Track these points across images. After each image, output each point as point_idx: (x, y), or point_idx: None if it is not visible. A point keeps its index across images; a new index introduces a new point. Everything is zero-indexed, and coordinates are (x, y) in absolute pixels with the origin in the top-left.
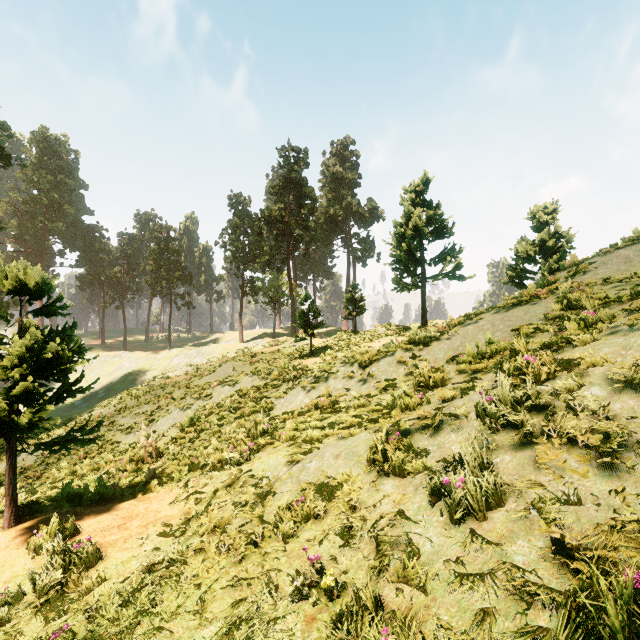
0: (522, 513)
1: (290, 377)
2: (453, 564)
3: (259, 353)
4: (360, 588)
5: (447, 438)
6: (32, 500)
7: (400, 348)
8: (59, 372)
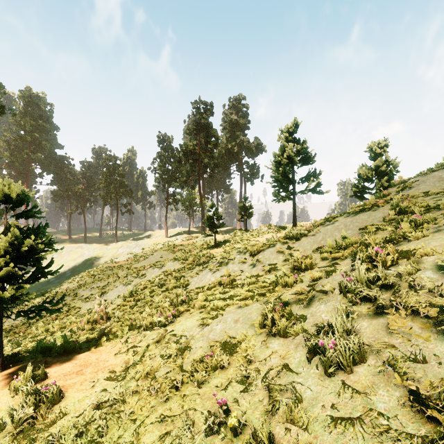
0: (381, 369)
1: (201, 262)
2: (329, 408)
3: (179, 245)
4: (259, 430)
5: (318, 308)
6: (15, 352)
7: (279, 242)
8: (34, 259)
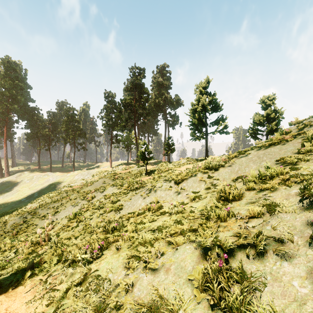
0: None
1: (134, 188)
2: None
3: (118, 173)
4: None
5: (279, 266)
6: None
7: (200, 171)
8: None
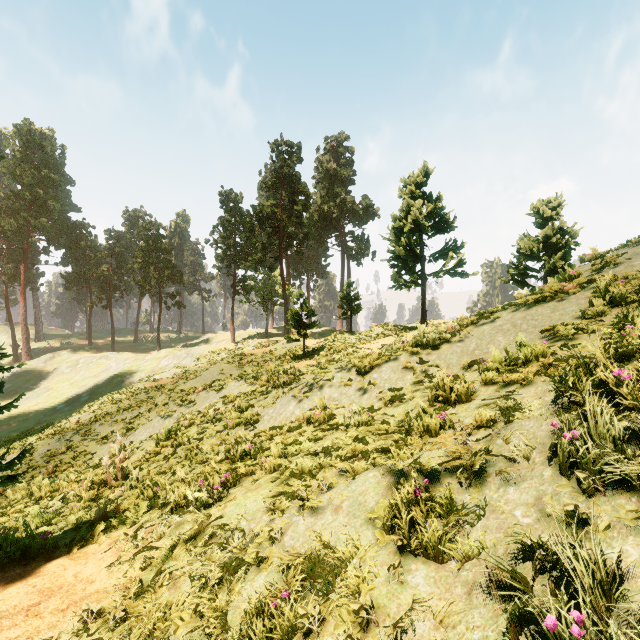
0: None
1: (280, 383)
2: None
3: (249, 355)
4: None
5: (502, 493)
6: None
7: (405, 351)
8: None
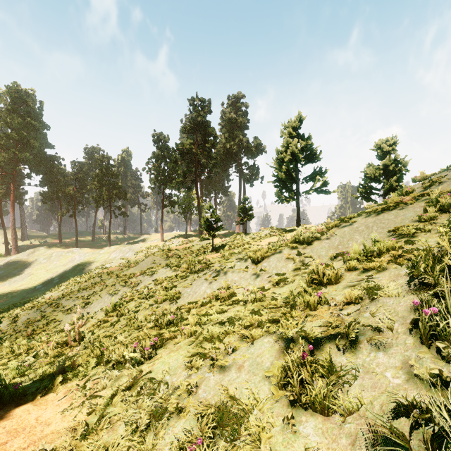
0: None
1: (196, 269)
2: None
3: (173, 249)
4: None
5: (373, 357)
6: None
7: (287, 246)
8: None
